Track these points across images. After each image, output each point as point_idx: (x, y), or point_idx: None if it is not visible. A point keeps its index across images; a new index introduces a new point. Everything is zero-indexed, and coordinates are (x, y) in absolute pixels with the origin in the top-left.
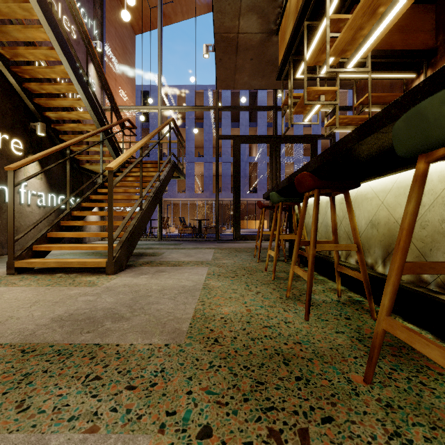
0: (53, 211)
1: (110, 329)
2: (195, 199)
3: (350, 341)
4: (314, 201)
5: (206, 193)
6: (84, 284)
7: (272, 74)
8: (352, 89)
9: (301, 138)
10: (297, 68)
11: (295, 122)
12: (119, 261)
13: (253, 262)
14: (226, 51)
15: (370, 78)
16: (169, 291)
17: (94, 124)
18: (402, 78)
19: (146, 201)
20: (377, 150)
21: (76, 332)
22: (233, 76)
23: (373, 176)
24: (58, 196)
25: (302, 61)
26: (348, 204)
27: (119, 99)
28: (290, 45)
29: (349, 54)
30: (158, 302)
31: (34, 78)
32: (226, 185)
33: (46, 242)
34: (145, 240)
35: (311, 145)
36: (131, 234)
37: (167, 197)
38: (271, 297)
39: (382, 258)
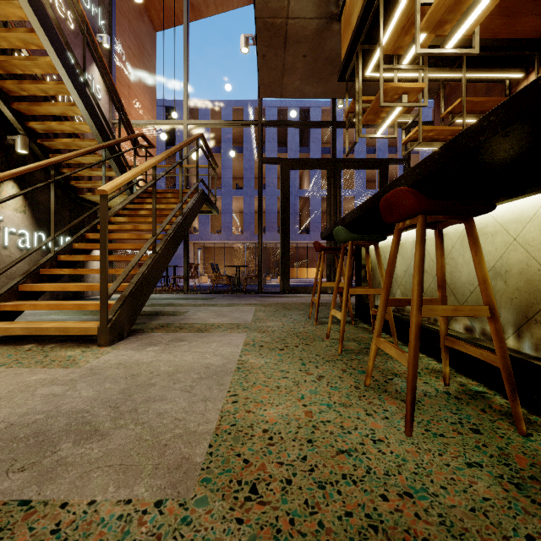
0: (29, 254)
1: (65, 460)
2: (232, 241)
3: (501, 489)
4: (417, 235)
5: (247, 234)
6: (58, 363)
7: (332, 78)
8: (434, 99)
9: (367, 163)
10: (366, 64)
11: (356, 146)
12: (118, 325)
13: (308, 325)
14: (271, 44)
15: (464, 76)
16: (184, 375)
17: (96, 140)
18: (503, 80)
19: (162, 242)
20: (526, 148)
21: (0, 468)
22: (280, 80)
23: (501, 198)
24: (48, 235)
25: (374, 52)
26: (473, 240)
27: (134, 112)
28: (359, 29)
29: (448, 28)
30: (164, 396)
31: (13, 76)
32: (271, 224)
33: (16, 298)
34: (167, 294)
35: (379, 172)
36: (138, 287)
37: (198, 238)
38: (342, 385)
39: (515, 325)
